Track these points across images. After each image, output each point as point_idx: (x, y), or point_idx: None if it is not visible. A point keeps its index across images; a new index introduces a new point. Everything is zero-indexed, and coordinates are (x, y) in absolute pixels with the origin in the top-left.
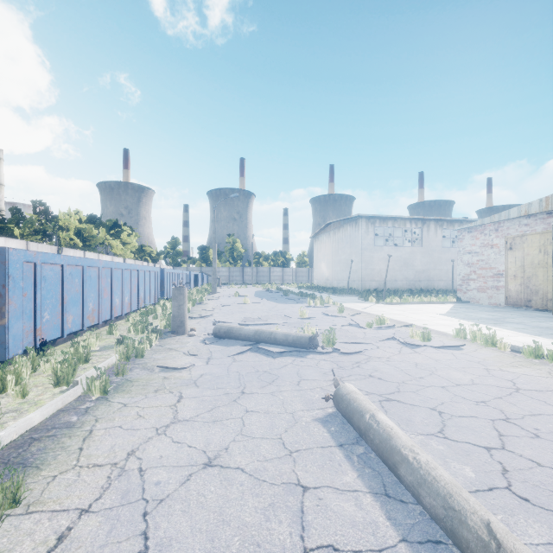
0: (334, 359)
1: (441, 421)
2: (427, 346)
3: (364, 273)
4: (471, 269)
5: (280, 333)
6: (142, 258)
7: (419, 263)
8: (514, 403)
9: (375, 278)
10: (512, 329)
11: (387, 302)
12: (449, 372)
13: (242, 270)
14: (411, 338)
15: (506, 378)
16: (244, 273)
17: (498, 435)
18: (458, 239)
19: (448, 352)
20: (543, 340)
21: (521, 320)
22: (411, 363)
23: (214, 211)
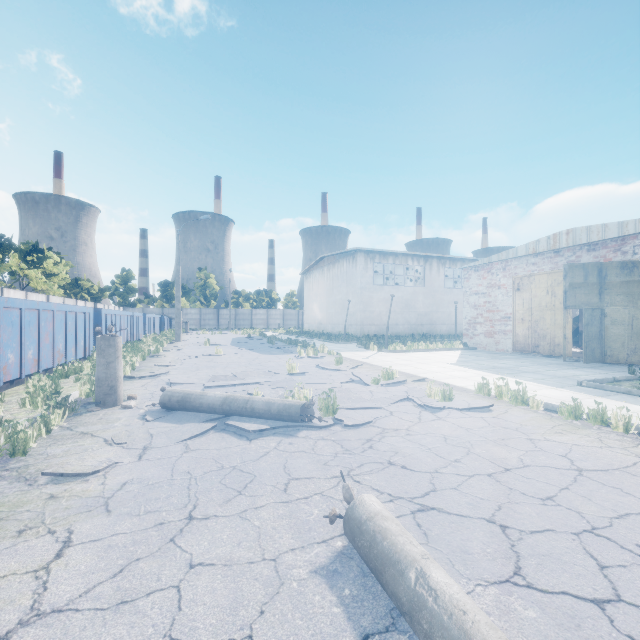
0: (337, 436)
1: (510, 546)
2: (450, 409)
3: (362, 316)
4: (478, 311)
5: (260, 400)
6: (77, 296)
7: (421, 305)
8: (588, 497)
9: (375, 322)
10: (532, 380)
11: (391, 350)
12: (489, 449)
13: (217, 311)
14: (429, 397)
15: (558, 452)
16: (220, 316)
17: (598, 566)
18: (464, 279)
19: (476, 415)
20: (569, 393)
21: (535, 368)
22: (438, 436)
23: (178, 235)
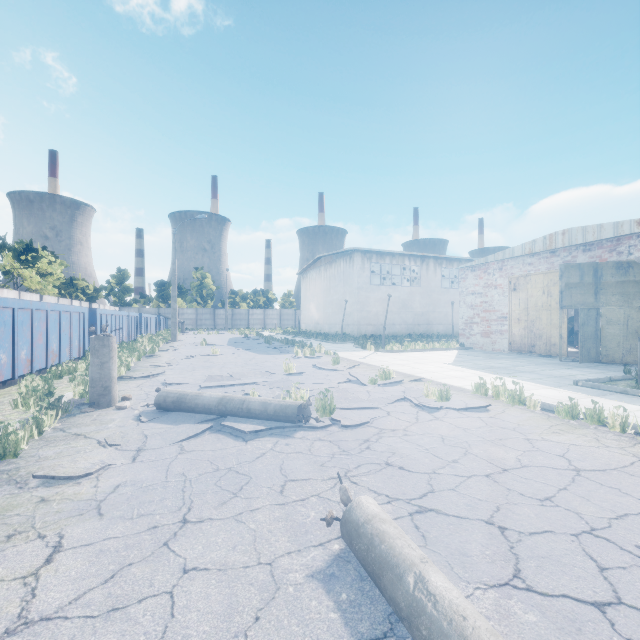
0: (334, 436)
1: (509, 548)
2: (447, 409)
3: (359, 316)
4: (474, 311)
5: (256, 400)
6: (71, 295)
7: (418, 304)
8: (586, 498)
9: (372, 322)
10: (529, 380)
11: (388, 350)
12: (487, 449)
13: (213, 311)
14: (426, 397)
15: (556, 452)
16: (217, 316)
17: (597, 568)
18: (461, 279)
19: (473, 415)
20: (565, 392)
21: (531, 368)
22: (436, 436)
23: (174, 235)
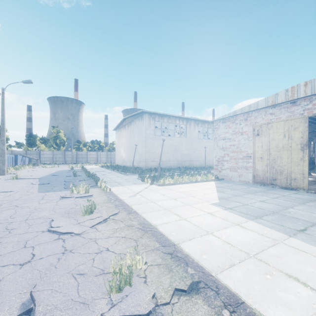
0: None
1: None
2: None
3: (147, 155)
4: (225, 152)
5: None
6: None
7: (184, 148)
8: None
9: (155, 159)
10: None
11: (160, 184)
12: None
13: (64, 153)
14: None
15: None
16: (66, 155)
17: None
18: (215, 128)
19: None
20: None
21: (306, 212)
22: None
23: (2, 93)
